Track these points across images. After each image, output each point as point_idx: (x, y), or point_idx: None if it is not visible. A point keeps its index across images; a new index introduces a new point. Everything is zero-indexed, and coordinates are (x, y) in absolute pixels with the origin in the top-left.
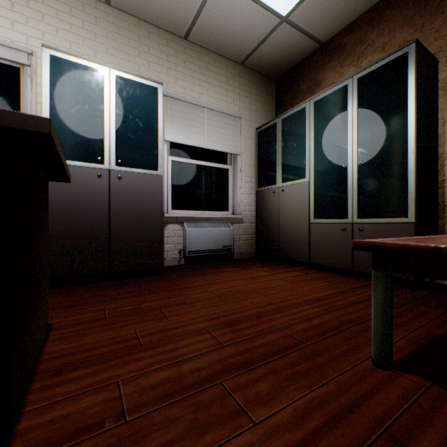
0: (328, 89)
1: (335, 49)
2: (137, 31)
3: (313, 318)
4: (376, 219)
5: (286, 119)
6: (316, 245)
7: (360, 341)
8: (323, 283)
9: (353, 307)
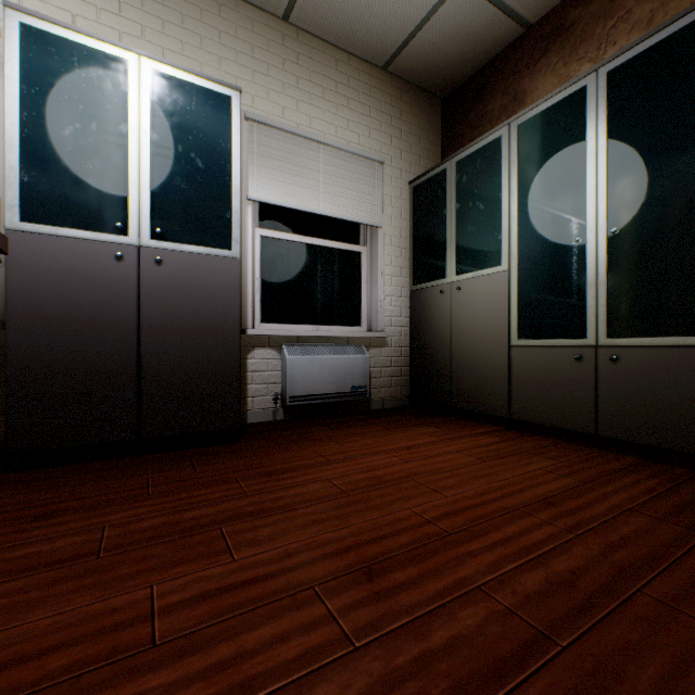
0: (547, 99)
1: (554, 34)
2: (197, 1)
3: (552, 556)
4: (648, 339)
5: (465, 161)
6: (523, 387)
7: (690, 634)
8: (543, 462)
9: (628, 524)
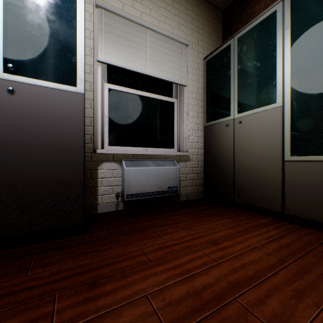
0: None
1: None
2: None
3: None
4: None
5: (245, 36)
6: (296, 191)
7: None
8: None
9: None
